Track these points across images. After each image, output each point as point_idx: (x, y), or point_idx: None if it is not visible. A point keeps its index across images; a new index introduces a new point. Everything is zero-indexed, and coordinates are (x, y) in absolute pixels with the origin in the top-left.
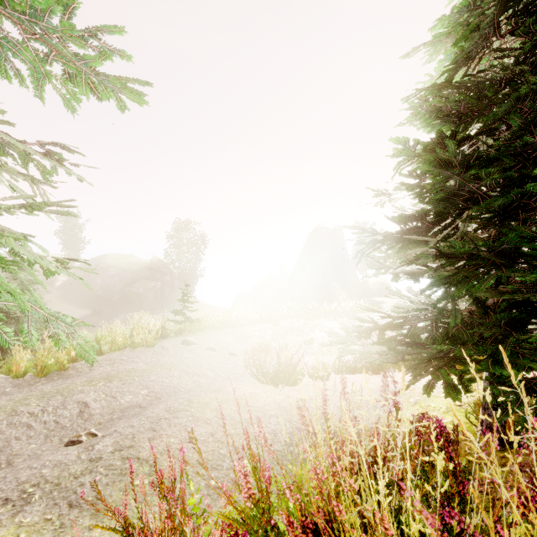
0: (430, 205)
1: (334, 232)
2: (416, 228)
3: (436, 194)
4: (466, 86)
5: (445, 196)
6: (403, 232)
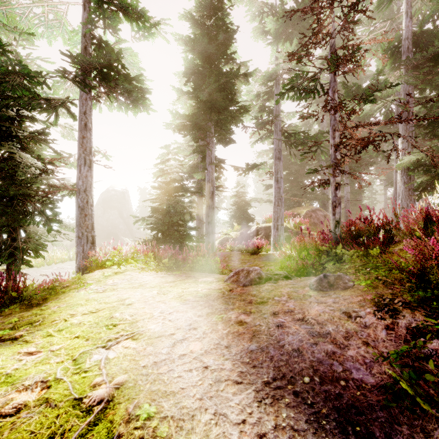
0: (152, 211)
1: (122, 194)
2: (149, 216)
3: (153, 209)
4: (160, 183)
5: (155, 209)
6: (146, 217)
